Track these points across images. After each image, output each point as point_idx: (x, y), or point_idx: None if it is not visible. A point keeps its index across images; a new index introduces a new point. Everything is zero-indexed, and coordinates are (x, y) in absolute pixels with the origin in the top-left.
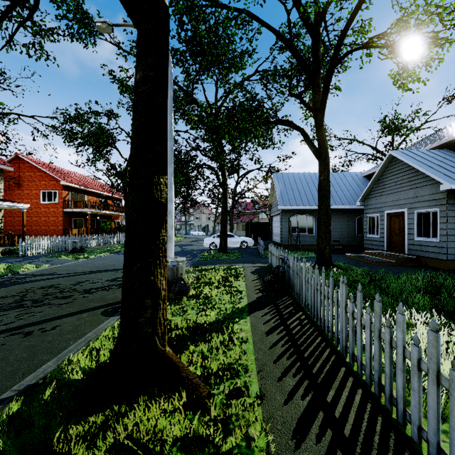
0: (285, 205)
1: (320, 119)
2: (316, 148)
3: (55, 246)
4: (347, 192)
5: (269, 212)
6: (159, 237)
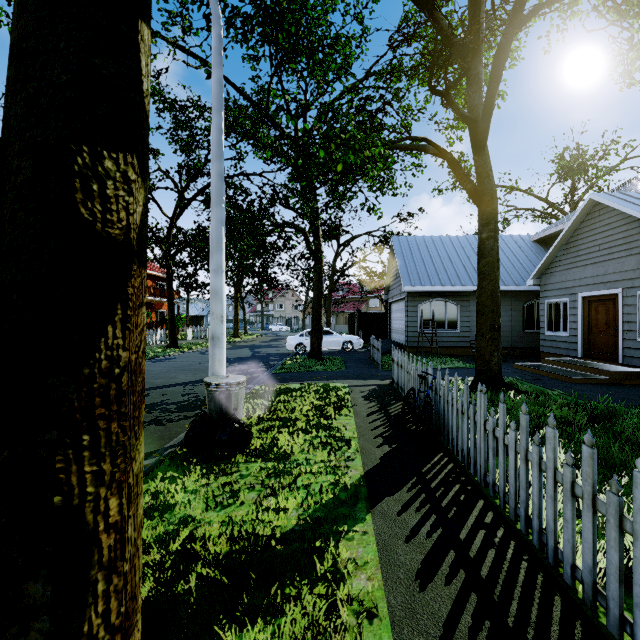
0: (413, 286)
1: (483, 134)
2: (473, 184)
3: None
4: (509, 265)
5: (386, 297)
6: (94, 351)
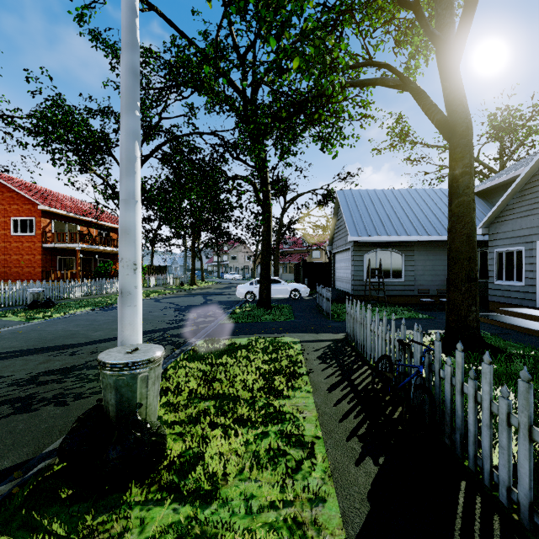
0: (359, 236)
1: (457, 54)
2: (443, 114)
3: (11, 297)
4: None
5: (330, 248)
6: None
